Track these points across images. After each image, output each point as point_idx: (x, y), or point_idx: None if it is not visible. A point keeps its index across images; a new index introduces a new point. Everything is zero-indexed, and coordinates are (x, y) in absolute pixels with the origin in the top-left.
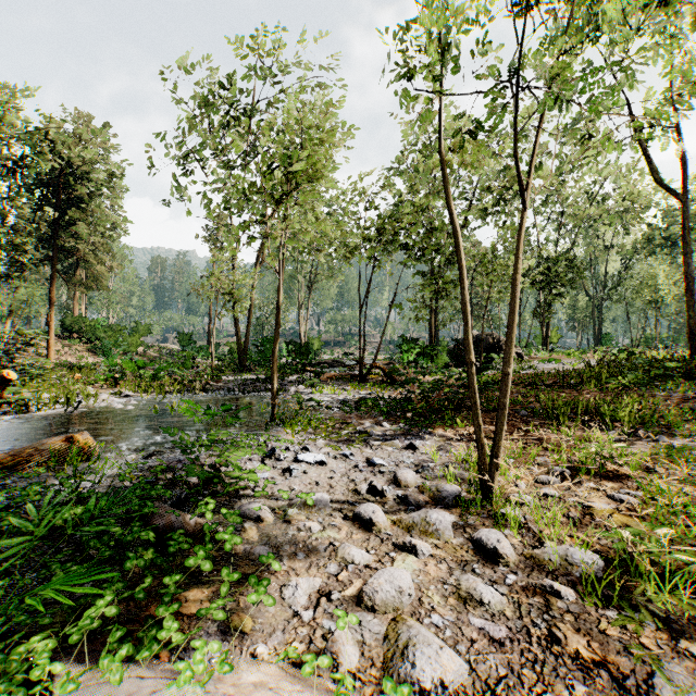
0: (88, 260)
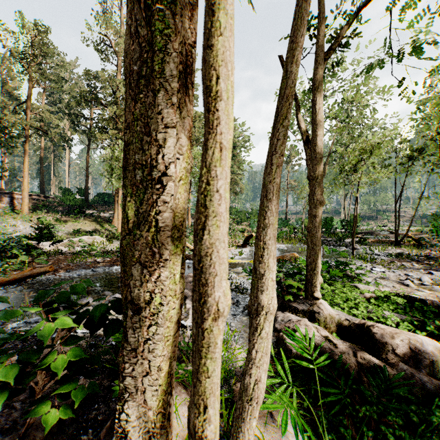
0: (236, 182)
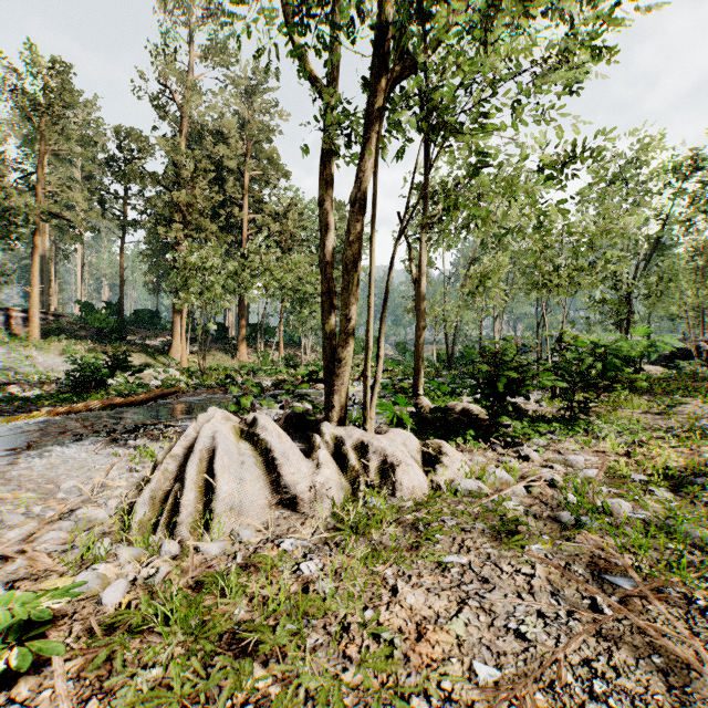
0: None
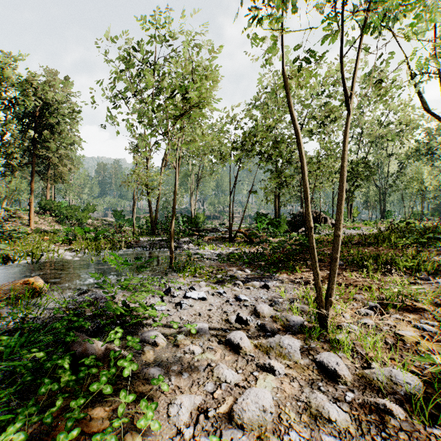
0: (55, 163)
